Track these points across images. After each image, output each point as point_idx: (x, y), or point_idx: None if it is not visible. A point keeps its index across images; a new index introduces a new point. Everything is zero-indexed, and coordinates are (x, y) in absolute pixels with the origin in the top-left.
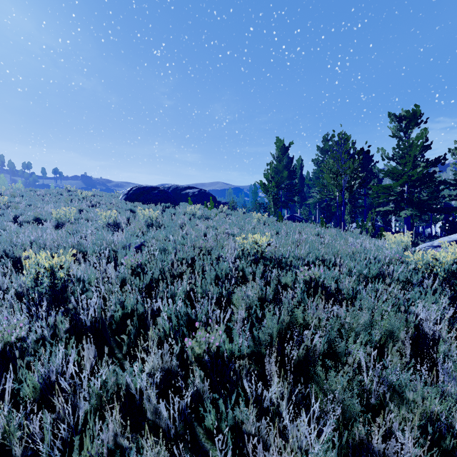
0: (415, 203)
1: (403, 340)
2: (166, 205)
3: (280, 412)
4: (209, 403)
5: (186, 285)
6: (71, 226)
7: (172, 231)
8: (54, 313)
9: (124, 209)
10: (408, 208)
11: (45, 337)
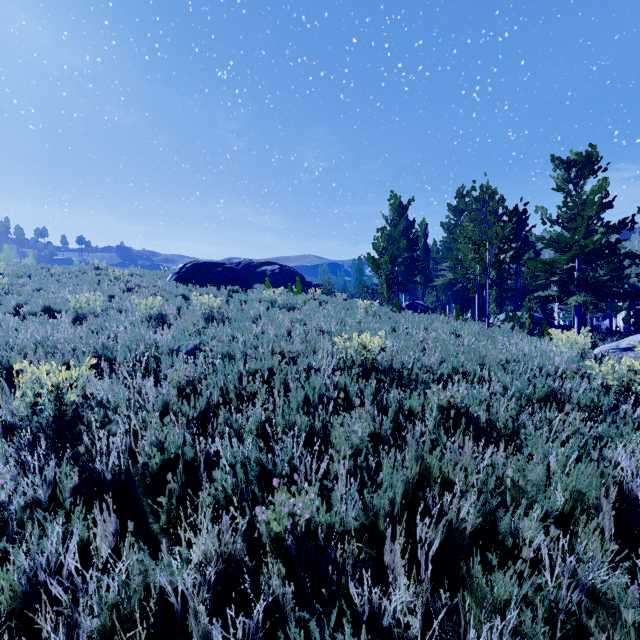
0: (590, 286)
1: (600, 508)
2: (234, 288)
3: (410, 637)
4: (294, 620)
5: (259, 414)
6: (94, 320)
7: (241, 328)
8: (54, 462)
9: (174, 295)
10: (580, 292)
11: (39, 500)
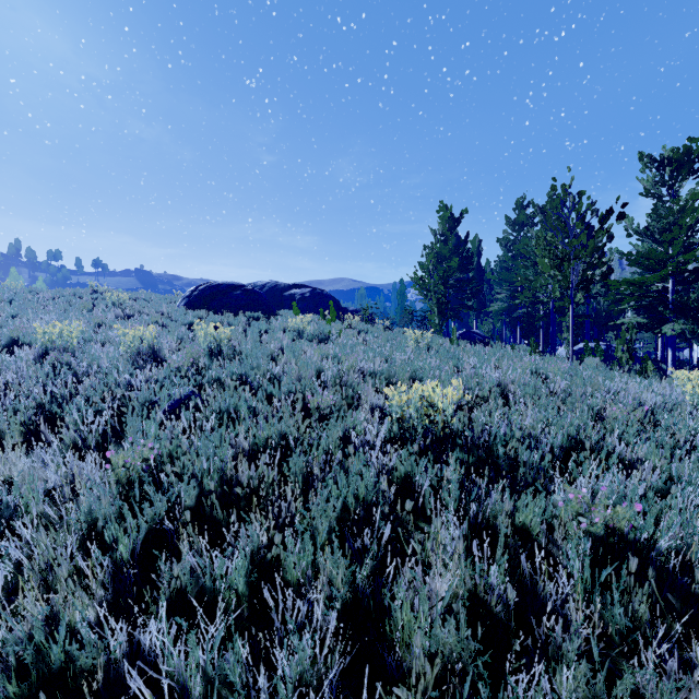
0: (691, 311)
1: None
2: (255, 315)
3: None
4: None
5: (254, 544)
6: (57, 357)
7: (255, 367)
8: None
9: (179, 323)
10: (677, 319)
11: None
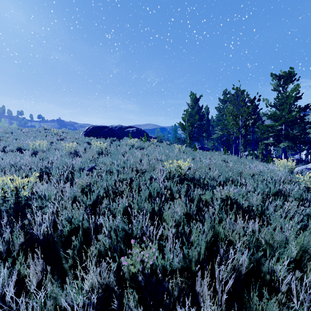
0: (290, 138)
1: None
2: (113, 139)
3: None
4: None
5: (124, 202)
6: (42, 153)
7: (116, 158)
8: (9, 230)
9: (83, 142)
10: (285, 141)
11: (0, 251)
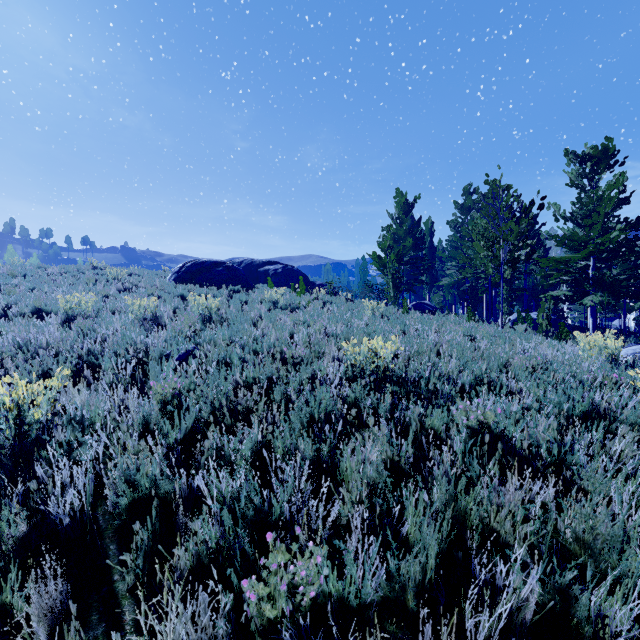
0: (607, 285)
1: None
2: (235, 288)
3: None
4: None
5: (255, 435)
6: (83, 322)
7: (240, 330)
8: None
9: (172, 295)
10: (596, 292)
11: None
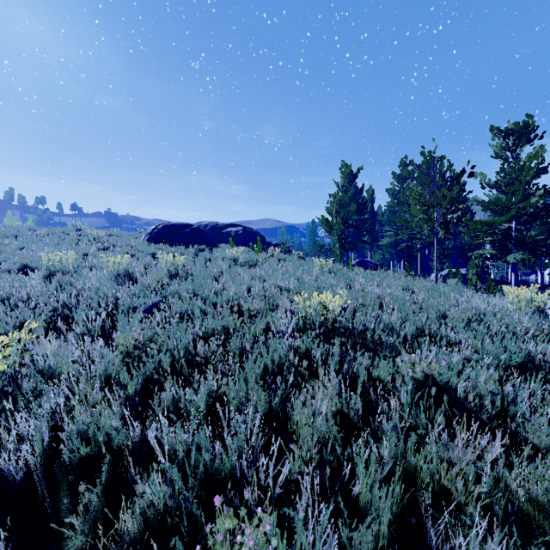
0: (528, 245)
1: None
2: (201, 247)
3: None
4: None
5: (210, 386)
6: (61, 277)
7: (203, 284)
8: None
9: (144, 253)
10: (518, 250)
11: None
